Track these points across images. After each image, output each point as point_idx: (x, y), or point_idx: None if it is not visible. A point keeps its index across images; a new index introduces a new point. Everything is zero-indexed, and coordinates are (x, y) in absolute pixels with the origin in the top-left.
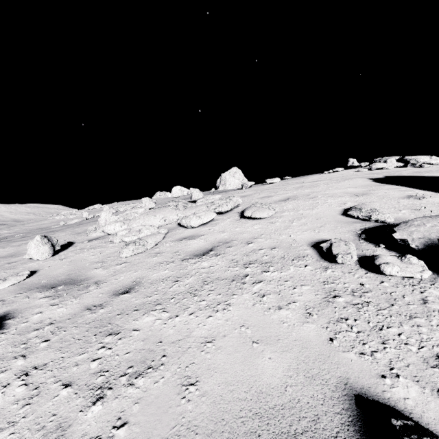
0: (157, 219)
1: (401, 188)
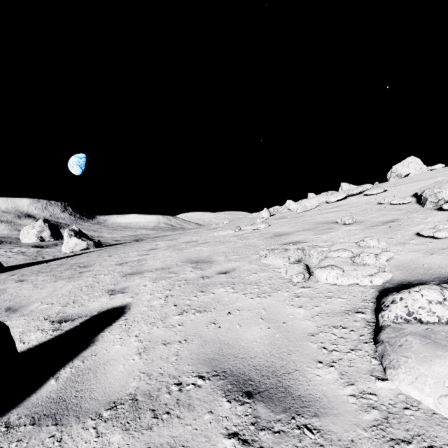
0: (314, 200)
1: None
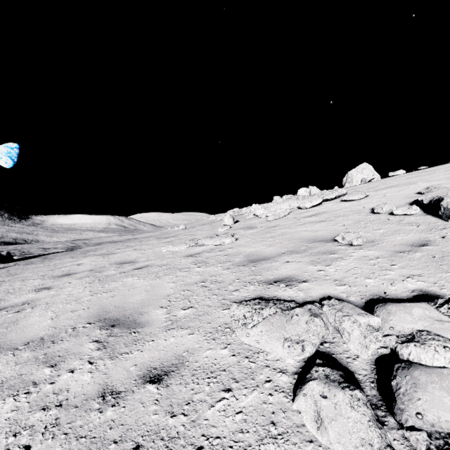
0: (285, 205)
1: None
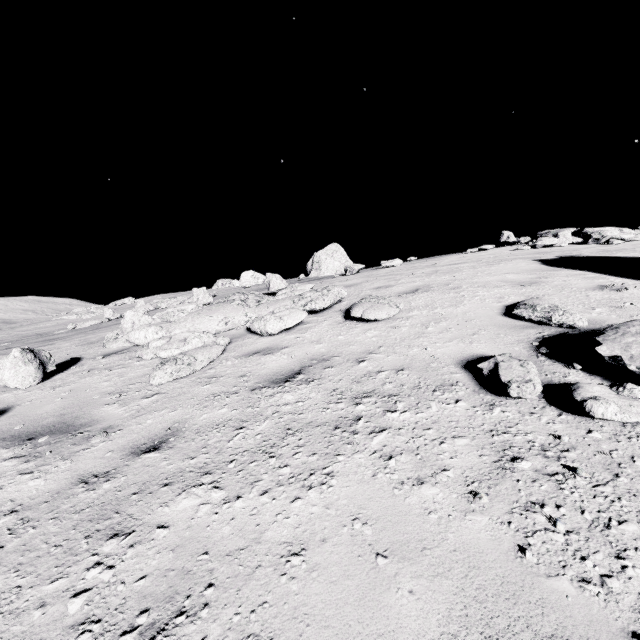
0: (214, 321)
1: (587, 274)
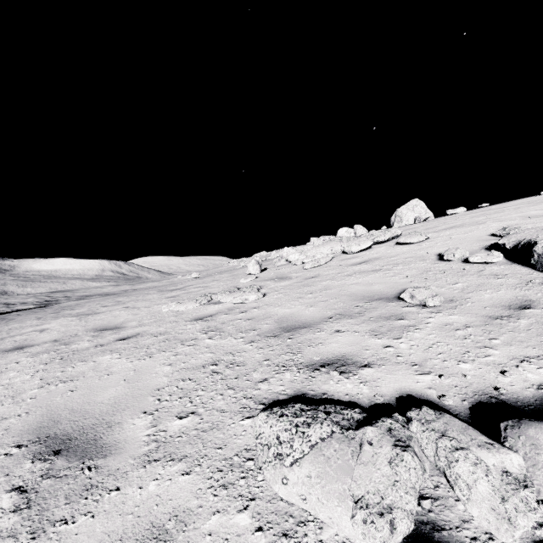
0: (325, 249)
1: None
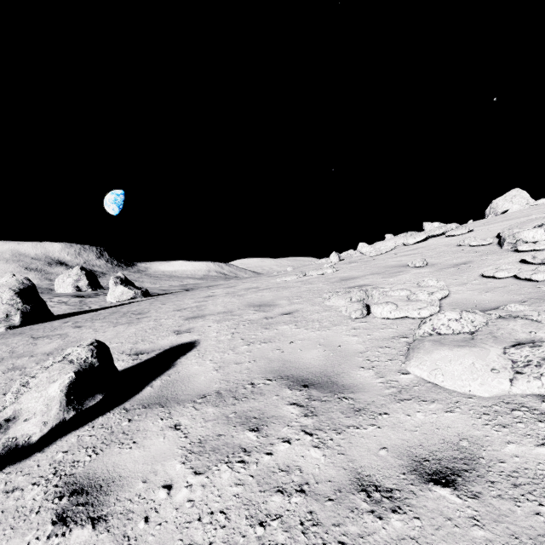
0: (390, 243)
1: None
